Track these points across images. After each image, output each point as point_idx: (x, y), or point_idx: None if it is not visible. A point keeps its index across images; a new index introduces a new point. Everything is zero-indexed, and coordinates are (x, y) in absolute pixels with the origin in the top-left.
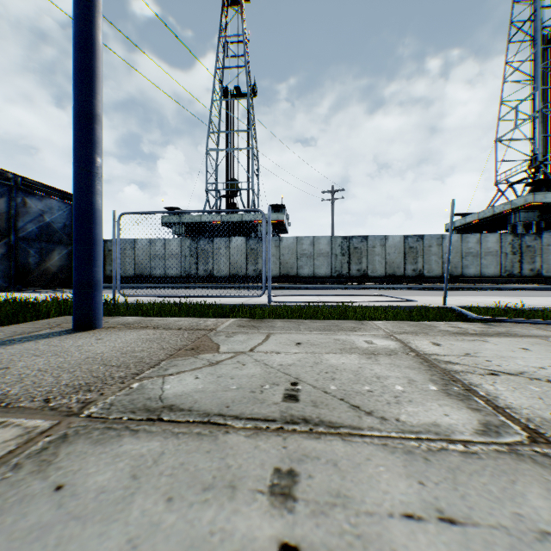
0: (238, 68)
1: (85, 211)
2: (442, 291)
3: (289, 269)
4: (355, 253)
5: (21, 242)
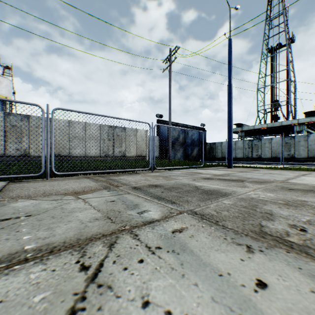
0: (278, 34)
1: (230, 145)
2: None
3: (314, 154)
4: None
5: (186, 146)
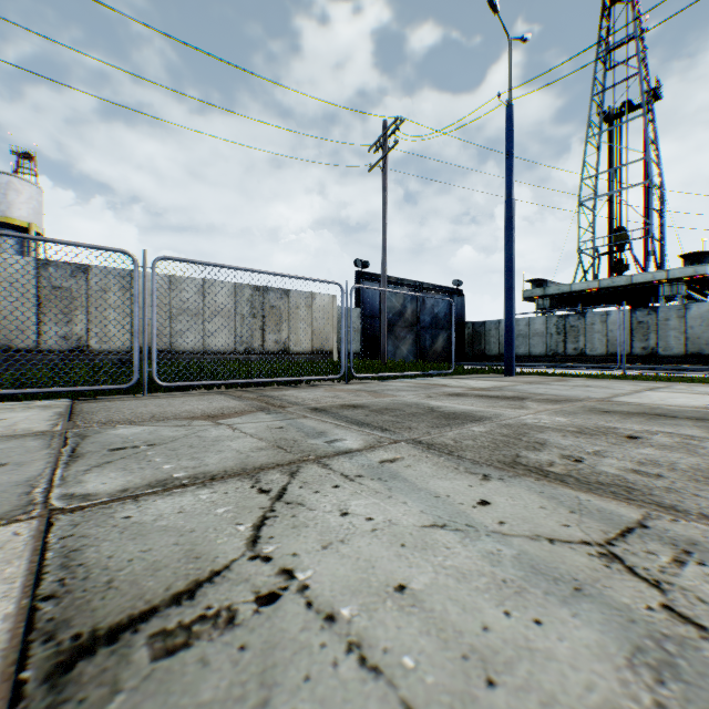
0: (625, 81)
1: (509, 328)
2: None
3: (701, 346)
4: None
5: (421, 330)
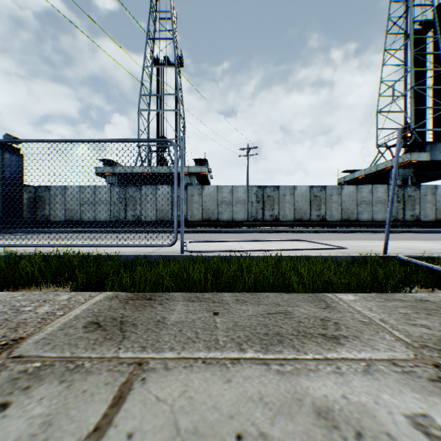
0: (166, 40)
1: None
2: (345, 234)
3: (211, 215)
4: (269, 201)
5: None
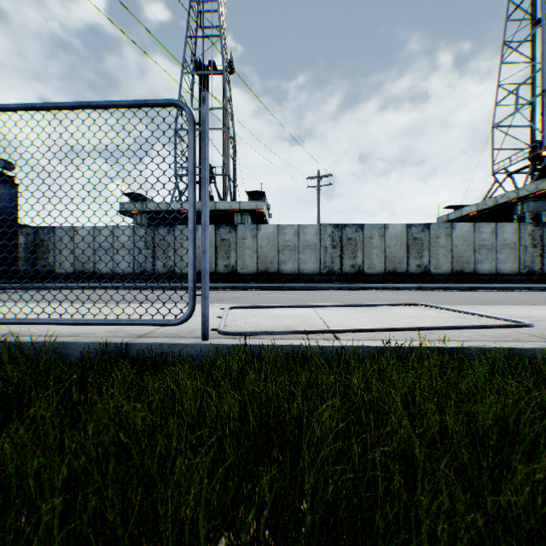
0: (211, 38)
1: None
2: (464, 292)
3: (269, 265)
4: (349, 245)
5: None
